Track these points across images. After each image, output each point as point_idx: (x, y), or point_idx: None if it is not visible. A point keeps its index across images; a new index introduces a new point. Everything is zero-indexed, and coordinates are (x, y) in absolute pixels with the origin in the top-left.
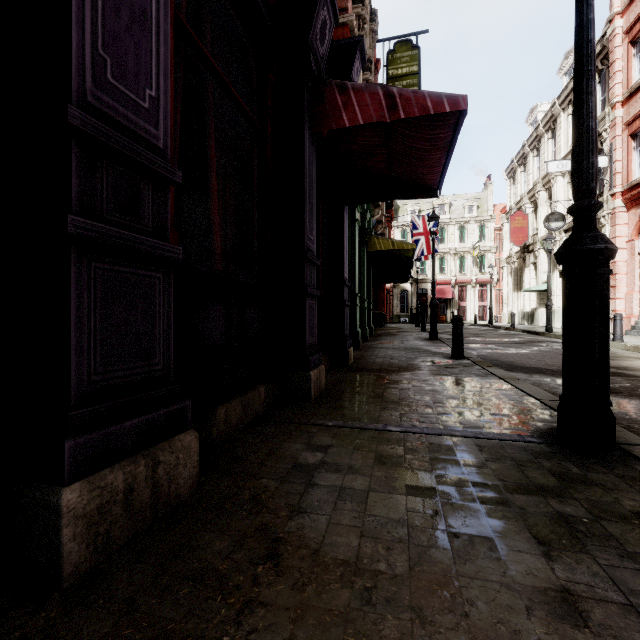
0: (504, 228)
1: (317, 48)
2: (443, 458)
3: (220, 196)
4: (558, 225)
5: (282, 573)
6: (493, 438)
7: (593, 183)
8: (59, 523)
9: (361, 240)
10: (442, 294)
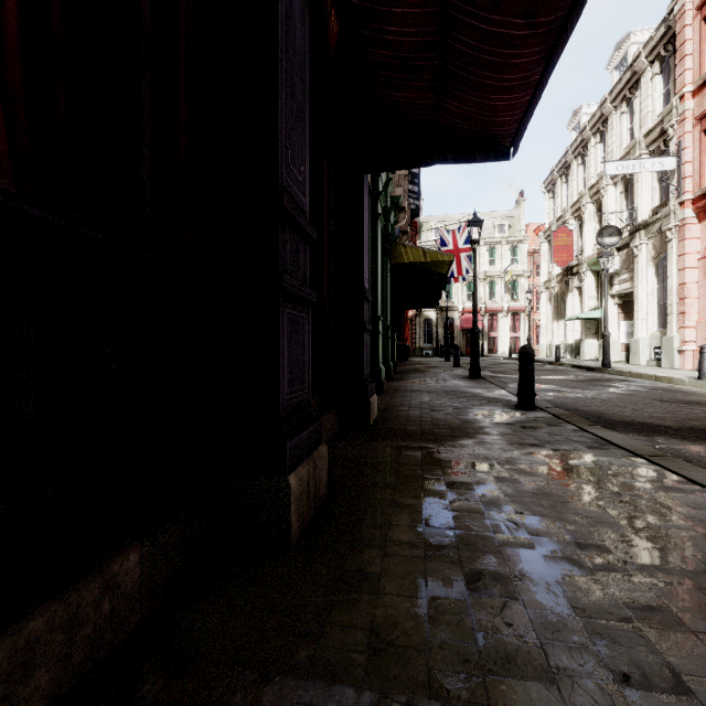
0: (542, 248)
1: None
2: None
3: None
4: (613, 241)
5: None
6: None
7: None
8: None
9: (383, 248)
10: (470, 324)
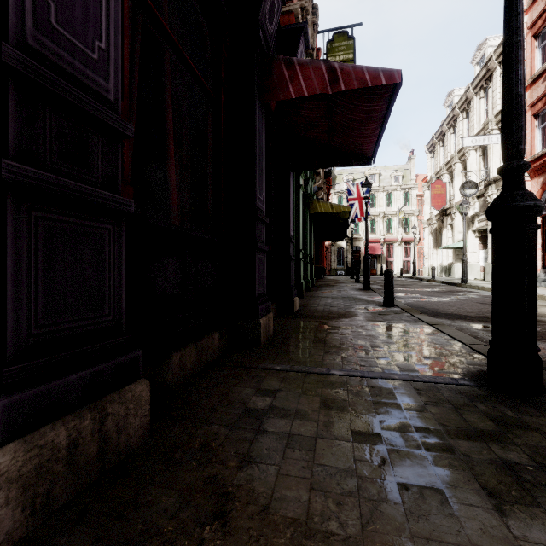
0: (425, 195)
1: (266, 27)
2: (385, 402)
3: (177, 158)
4: (472, 192)
5: (229, 536)
6: (429, 381)
7: (522, 145)
8: None
9: (304, 203)
10: (373, 251)
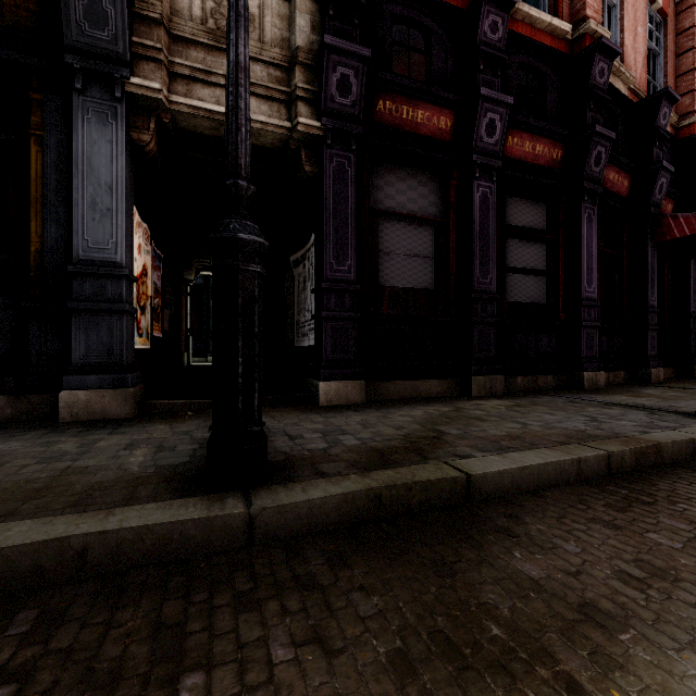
0: None
1: (656, 199)
2: None
3: (599, 290)
4: None
5: (635, 393)
6: None
7: None
8: (583, 378)
9: None
10: None
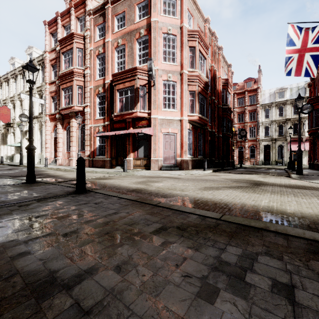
0: None
1: None
2: (2, 187)
3: None
4: (26, 120)
5: None
6: (12, 184)
7: (32, 136)
8: None
9: None
10: None
